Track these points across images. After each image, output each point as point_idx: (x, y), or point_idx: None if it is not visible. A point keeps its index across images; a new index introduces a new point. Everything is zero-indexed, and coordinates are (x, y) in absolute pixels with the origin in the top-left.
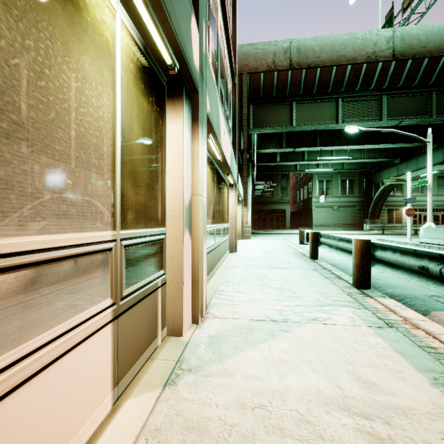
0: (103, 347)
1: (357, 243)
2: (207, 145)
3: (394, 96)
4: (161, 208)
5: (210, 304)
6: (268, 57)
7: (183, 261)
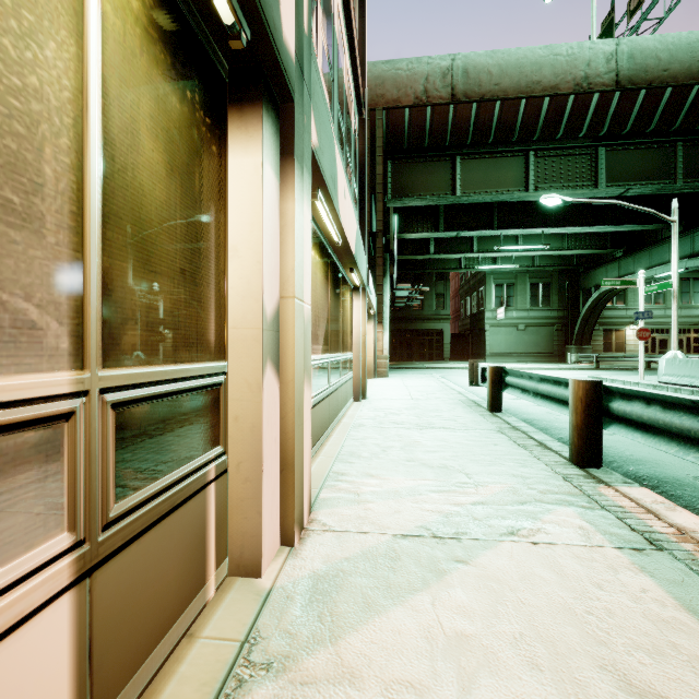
0: (40, 659)
1: (579, 386)
2: (315, 214)
3: (617, 149)
4: (217, 322)
5: (318, 501)
6: (416, 82)
7: (261, 427)
